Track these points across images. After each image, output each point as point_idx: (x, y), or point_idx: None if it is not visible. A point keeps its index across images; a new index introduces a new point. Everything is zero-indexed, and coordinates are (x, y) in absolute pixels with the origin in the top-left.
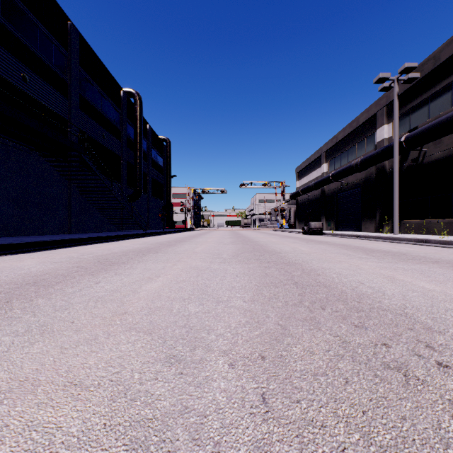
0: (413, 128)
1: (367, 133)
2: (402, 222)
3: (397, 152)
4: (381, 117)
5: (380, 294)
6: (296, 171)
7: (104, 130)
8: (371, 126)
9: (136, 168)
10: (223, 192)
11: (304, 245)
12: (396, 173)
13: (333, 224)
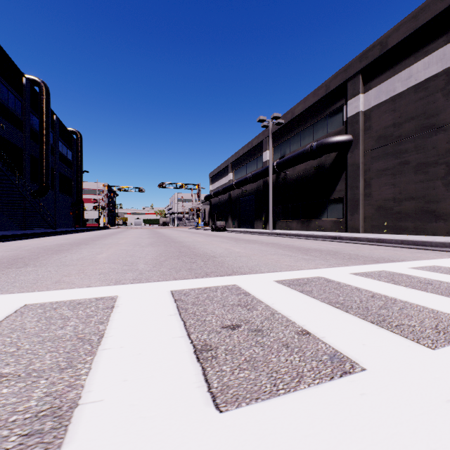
0: (282, 156)
1: (258, 154)
2: (277, 222)
3: (271, 173)
4: (266, 144)
5: (213, 253)
6: (210, 176)
7: (3, 120)
8: (260, 149)
9: (43, 163)
10: (141, 191)
11: (204, 238)
12: (271, 187)
13: (237, 222)
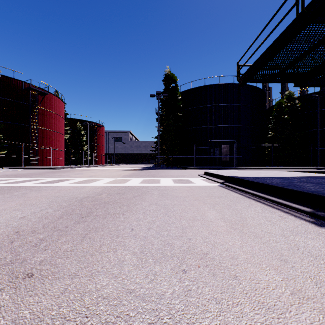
0: None
1: None
2: None
3: None
4: None
5: None
6: None
7: None
8: None
9: None
10: None
11: None
12: None
13: None
